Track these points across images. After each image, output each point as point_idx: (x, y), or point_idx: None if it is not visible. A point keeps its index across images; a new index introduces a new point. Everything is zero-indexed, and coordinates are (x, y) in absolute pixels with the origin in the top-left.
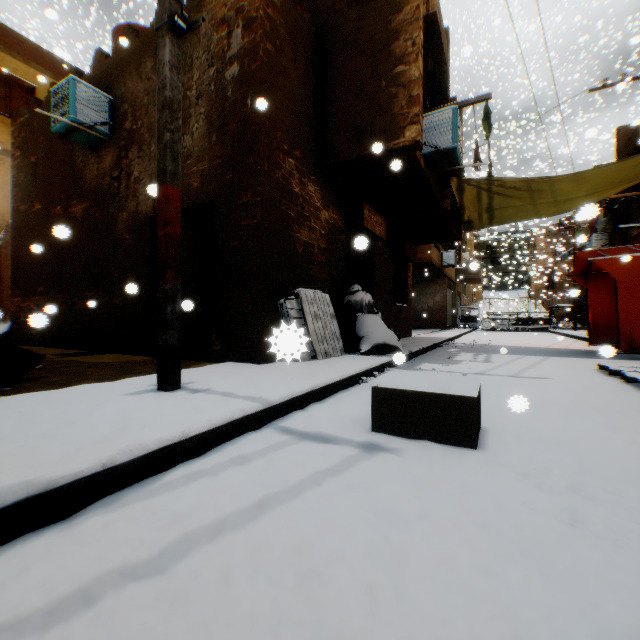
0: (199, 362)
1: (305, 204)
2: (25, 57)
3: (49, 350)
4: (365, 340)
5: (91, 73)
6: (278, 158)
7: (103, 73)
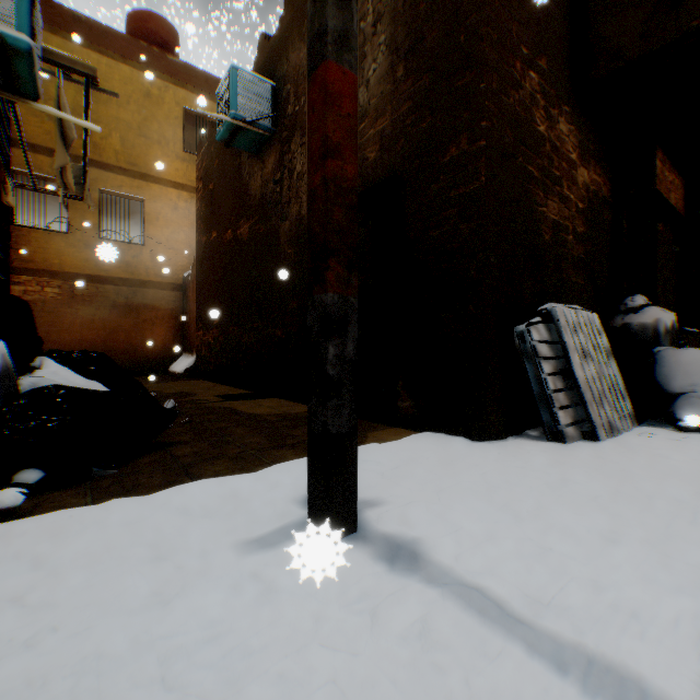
0: (378, 425)
1: (553, 155)
2: (209, 94)
3: (218, 388)
4: (688, 401)
5: (255, 67)
6: (513, 70)
7: (265, 60)
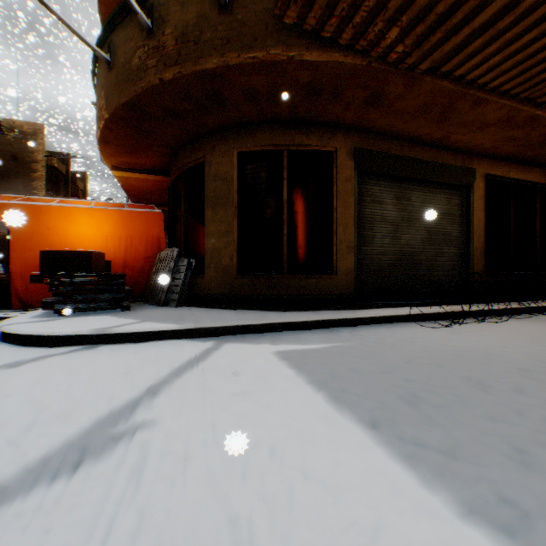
0: None
1: None
2: None
3: None
4: None
5: None
6: None
7: None
